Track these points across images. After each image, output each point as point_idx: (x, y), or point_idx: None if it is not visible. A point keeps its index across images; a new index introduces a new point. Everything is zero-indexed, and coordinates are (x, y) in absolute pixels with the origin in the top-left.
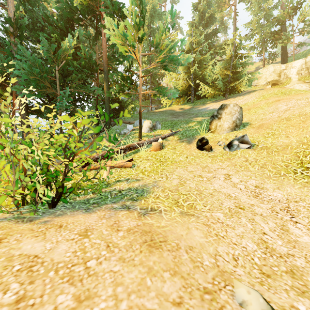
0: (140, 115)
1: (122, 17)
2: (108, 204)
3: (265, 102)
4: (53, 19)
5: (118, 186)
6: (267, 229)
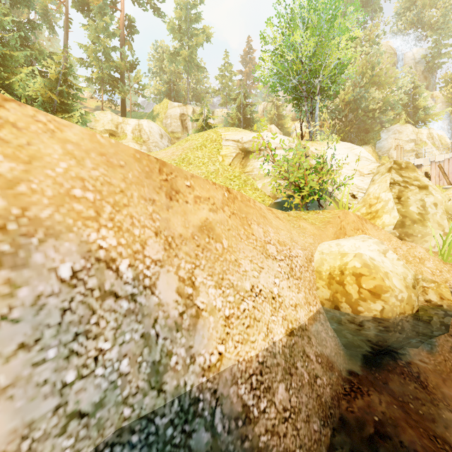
0: None
1: None
2: None
3: None
4: None
5: None
6: None
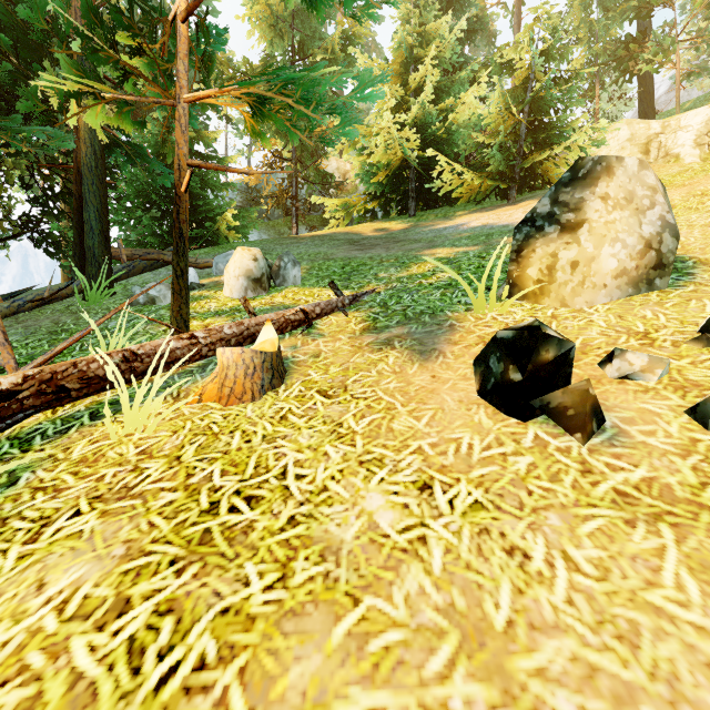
0: (177, 208)
1: None
2: None
3: (685, 192)
4: None
5: None
6: None
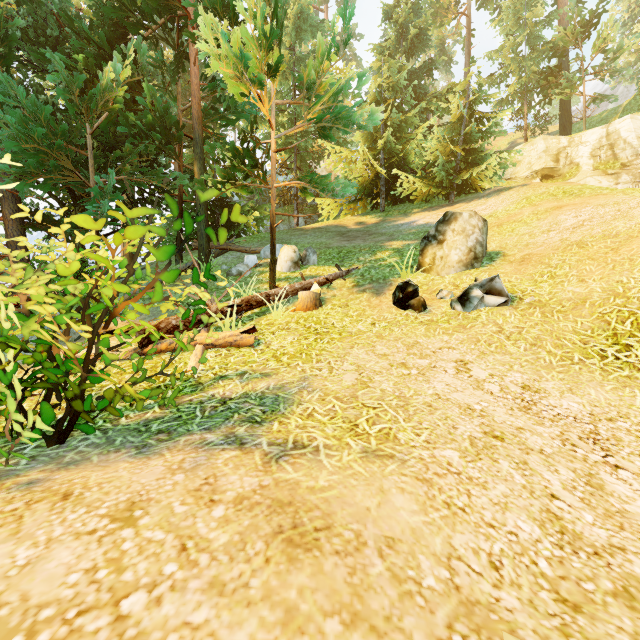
0: (272, 234)
1: (234, 20)
2: (193, 434)
3: (531, 211)
4: (80, 22)
5: (221, 389)
6: (558, 486)
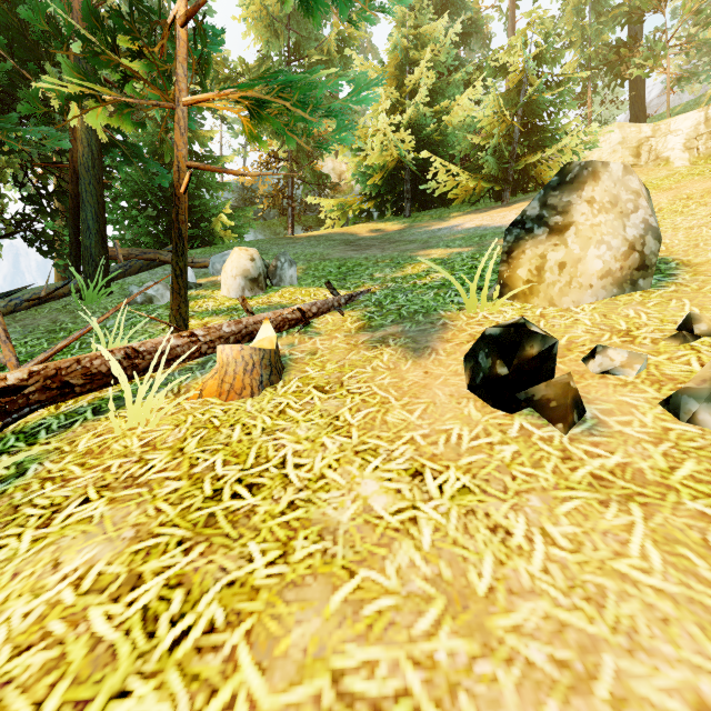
0: (176, 209)
1: None
2: None
3: (671, 195)
4: None
5: None
6: None
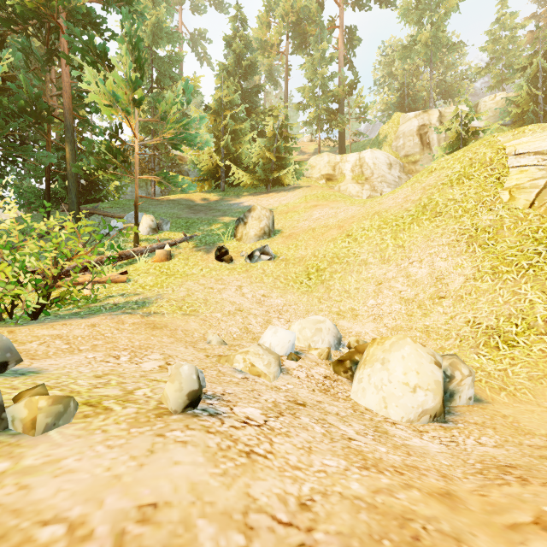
0: (136, 209)
1: (107, 59)
2: (105, 313)
3: (304, 206)
4: None
5: (112, 300)
6: (254, 322)
